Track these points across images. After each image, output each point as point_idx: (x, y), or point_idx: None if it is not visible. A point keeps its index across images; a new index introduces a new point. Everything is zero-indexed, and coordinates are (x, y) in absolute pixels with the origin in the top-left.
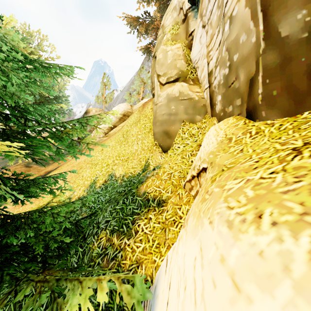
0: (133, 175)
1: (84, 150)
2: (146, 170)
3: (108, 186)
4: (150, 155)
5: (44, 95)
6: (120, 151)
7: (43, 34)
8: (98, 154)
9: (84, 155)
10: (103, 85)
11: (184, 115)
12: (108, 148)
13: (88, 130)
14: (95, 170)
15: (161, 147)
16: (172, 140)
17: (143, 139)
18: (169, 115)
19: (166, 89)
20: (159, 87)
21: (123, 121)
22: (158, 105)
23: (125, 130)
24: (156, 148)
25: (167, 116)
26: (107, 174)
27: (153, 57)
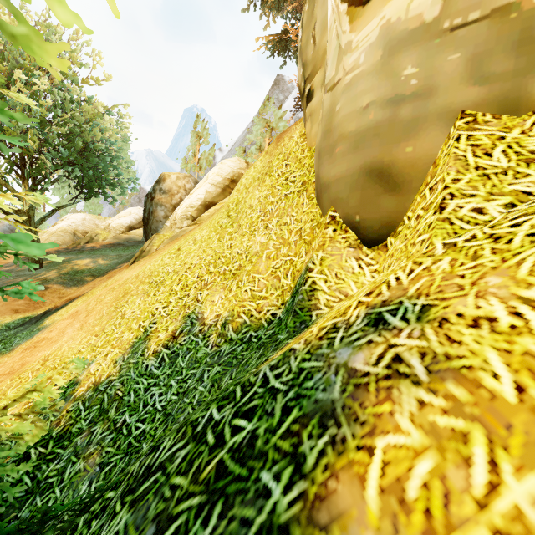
0: (255, 322)
1: (148, 254)
2: (306, 310)
3: (178, 352)
4: (315, 255)
5: (77, 145)
6: (218, 251)
7: (76, 29)
8: (169, 260)
9: (141, 264)
10: (196, 137)
11: (466, 90)
12: (191, 245)
13: (162, 216)
14: (155, 302)
15: (353, 228)
16: (404, 196)
17: (282, 214)
18: (393, 106)
19: (379, 10)
20: (345, 18)
21: (230, 193)
22: (340, 84)
23: (232, 200)
24: (336, 232)
25: (382, 111)
26: (180, 313)
27: None
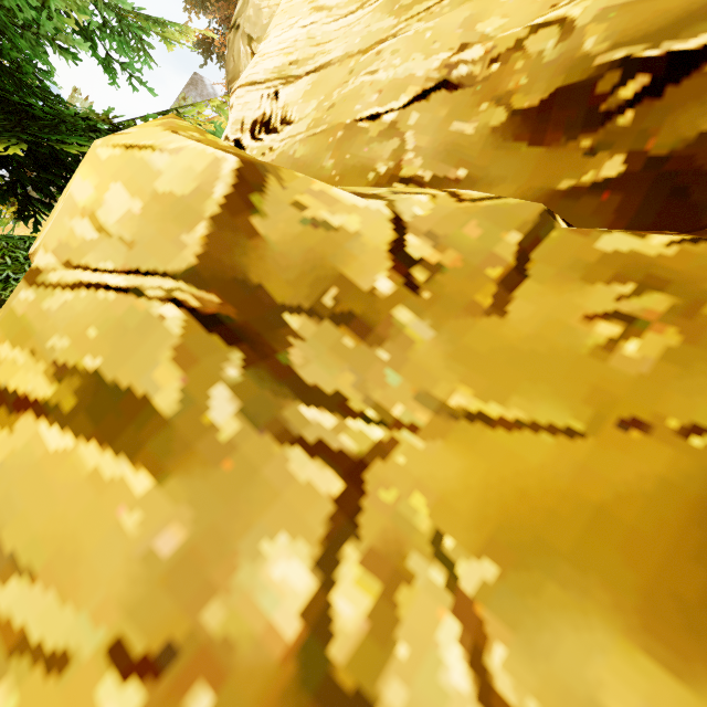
0: None
1: None
2: None
3: None
4: None
5: None
6: None
7: None
8: None
9: None
10: None
11: None
12: None
13: None
14: None
15: None
16: None
17: None
18: None
19: None
20: (248, 59)
21: None
22: None
23: None
24: None
25: None
26: None
27: (232, 29)
